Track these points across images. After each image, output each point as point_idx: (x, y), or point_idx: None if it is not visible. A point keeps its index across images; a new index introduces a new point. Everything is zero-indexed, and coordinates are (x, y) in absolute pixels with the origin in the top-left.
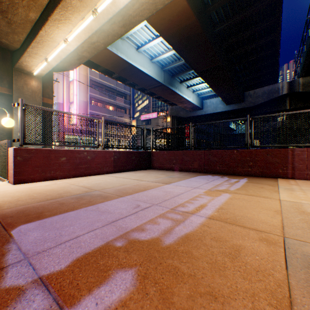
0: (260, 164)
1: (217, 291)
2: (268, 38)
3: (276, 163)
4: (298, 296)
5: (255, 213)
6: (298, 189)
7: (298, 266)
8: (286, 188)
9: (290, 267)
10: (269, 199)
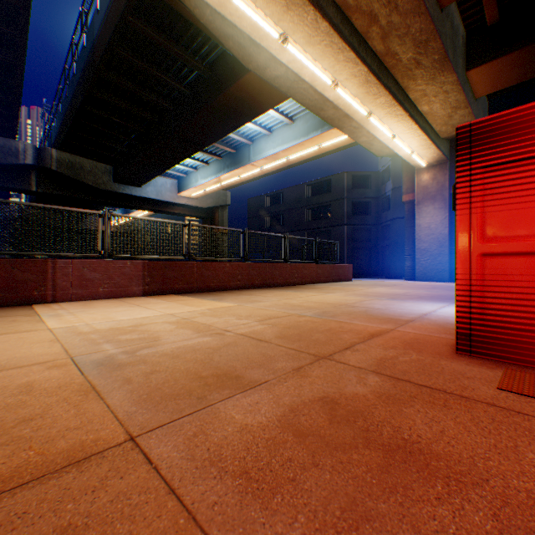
0: (2, 284)
1: (31, 415)
2: (4, 54)
3: (31, 281)
4: (98, 382)
5: (28, 351)
6: (68, 313)
7: (92, 368)
8: (53, 314)
9: (87, 372)
10: (38, 332)
